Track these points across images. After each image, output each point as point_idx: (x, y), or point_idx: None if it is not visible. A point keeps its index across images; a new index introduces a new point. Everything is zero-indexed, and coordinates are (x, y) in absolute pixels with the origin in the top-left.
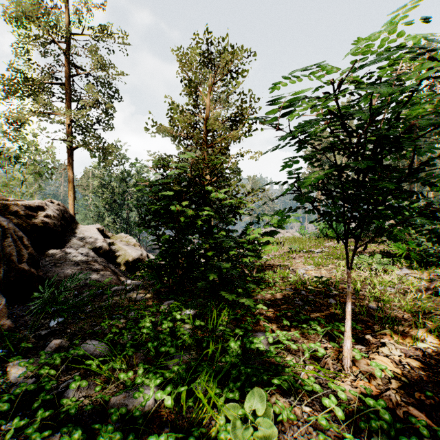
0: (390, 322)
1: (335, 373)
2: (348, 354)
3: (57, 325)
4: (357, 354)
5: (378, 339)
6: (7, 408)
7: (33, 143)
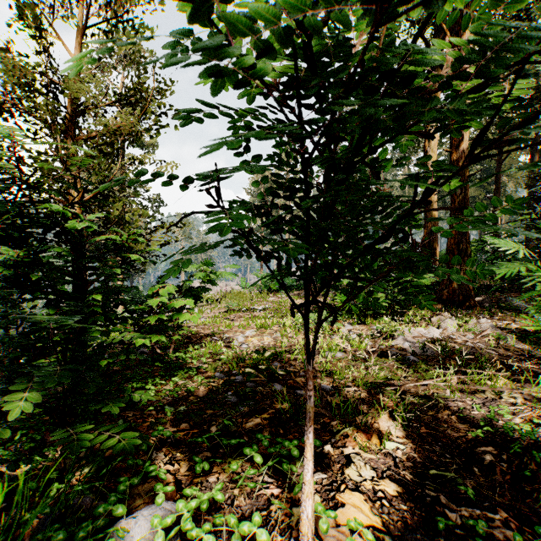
0: (352, 414)
1: None
2: (309, 528)
3: None
4: (323, 517)
5: (340, 448)
6: None
7: None
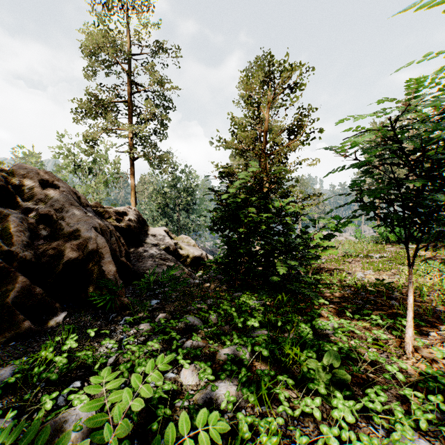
0: None
1: (397, 356)
2: (409, 340)
3: (156, 304)
4: (419, 342)
5: (443, 336)
6: (157, 346)
7: (102, 156)
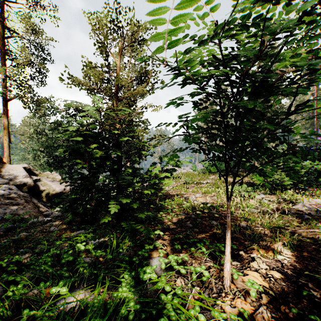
0: (257, 238)
1: (217, 293)
2: (228, 275)
3: None
4: (235, 274)
5: (249, 254)
6: None
7: None
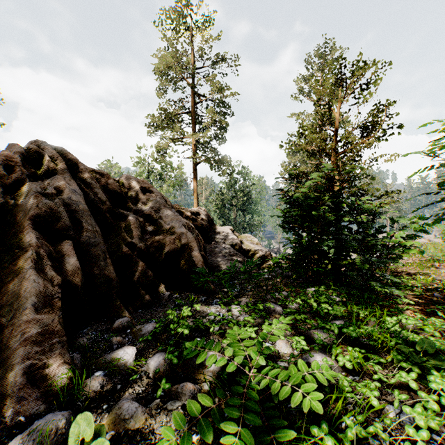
0: None
1: None
2: None
3: (236, 292)
4: None
5: None
6: (252, 321)
7: (169, 162)
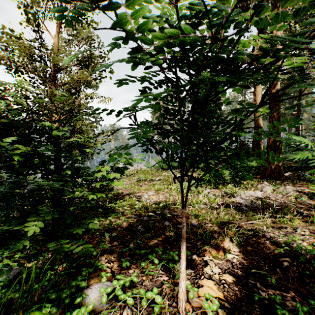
0: (208, 238)
1: None
2: (183, 296)
3: None
4: (191, 291)
5: (201, 257)
6: None
7: None
